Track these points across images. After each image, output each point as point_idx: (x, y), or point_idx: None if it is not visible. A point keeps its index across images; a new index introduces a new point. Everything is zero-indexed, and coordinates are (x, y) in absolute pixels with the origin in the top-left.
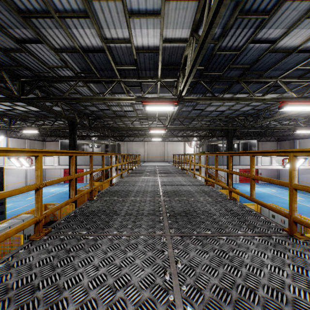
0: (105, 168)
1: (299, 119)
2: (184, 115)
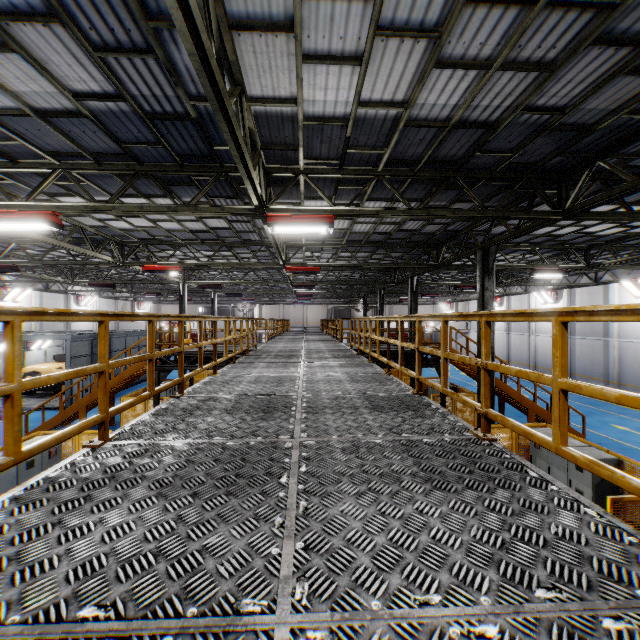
0: (569, 384)
1: None
2: None
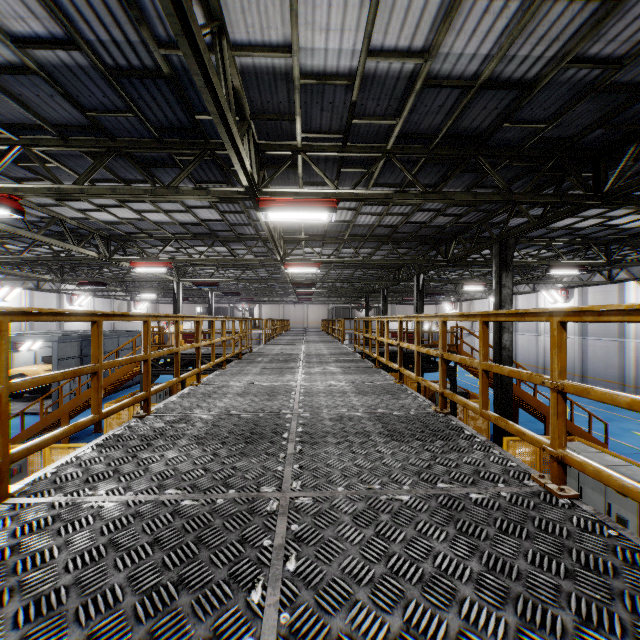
0: None
1: None
2: None
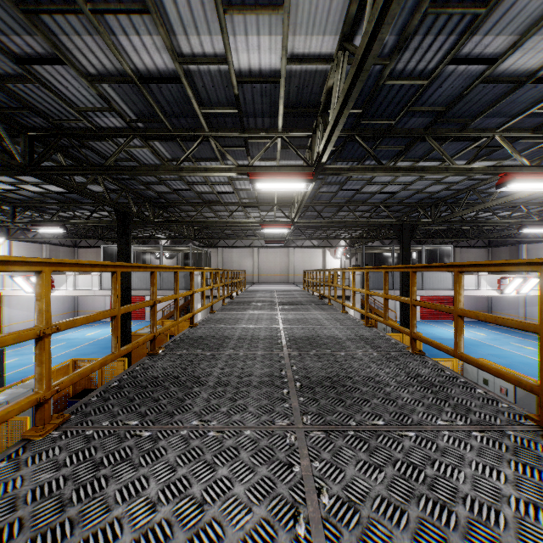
0: (180, 295)
1: (529, 207)
2: (324, 200)
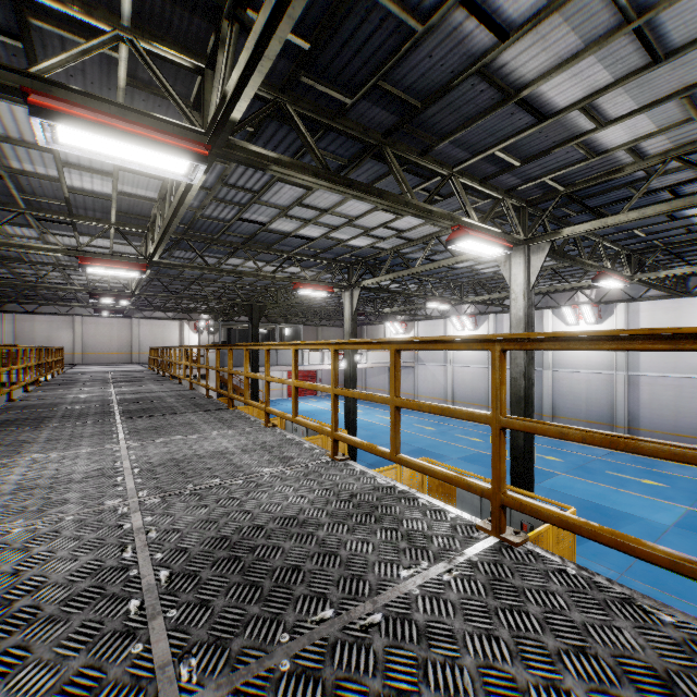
0: (4, 370)
1: None
2: (172, 274)
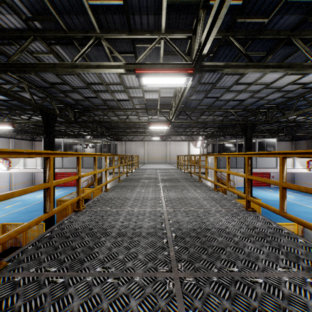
0: (56, 182)
1: None
2: (193, 106)
